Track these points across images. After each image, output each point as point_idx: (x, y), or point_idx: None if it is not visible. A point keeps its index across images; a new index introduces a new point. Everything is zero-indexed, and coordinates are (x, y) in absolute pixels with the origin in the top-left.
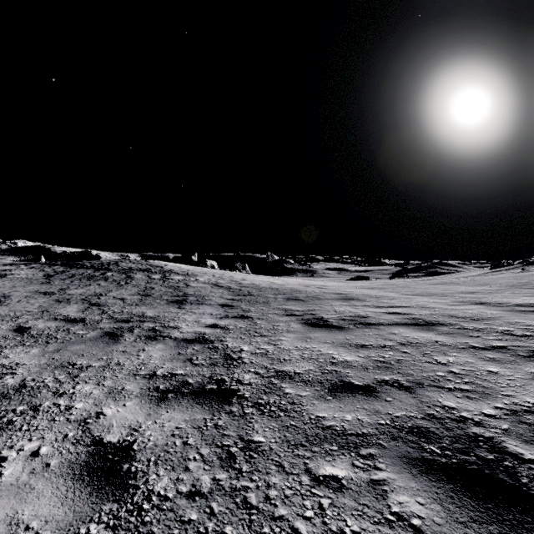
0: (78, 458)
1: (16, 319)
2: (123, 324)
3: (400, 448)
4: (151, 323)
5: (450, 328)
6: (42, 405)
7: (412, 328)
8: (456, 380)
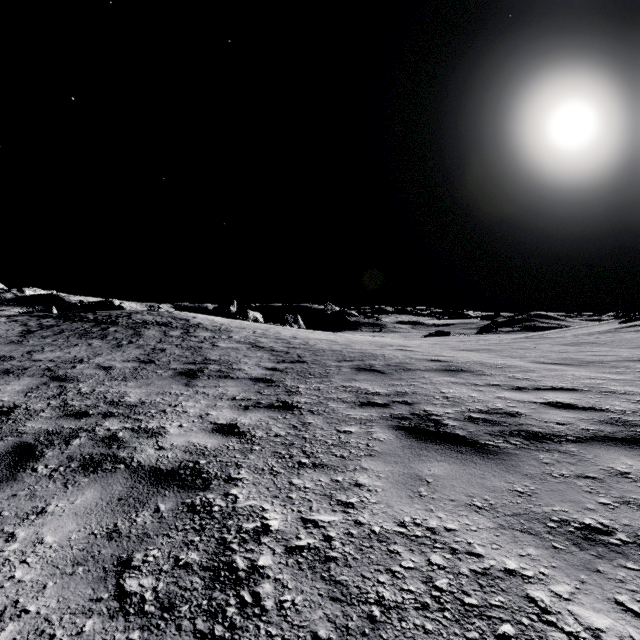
0: None
1: None
2: (70, 421)
3: None
4: (119, 420)
5: None
6: None
7: None
8: None
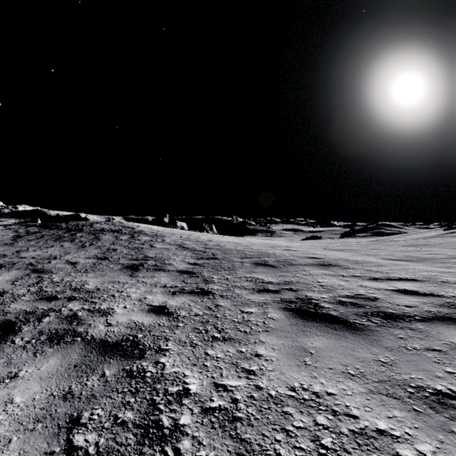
0: None
1: None
2: (43, 303)
3: None
4: (79, 302)
5: None
6: None
7: None
8: None
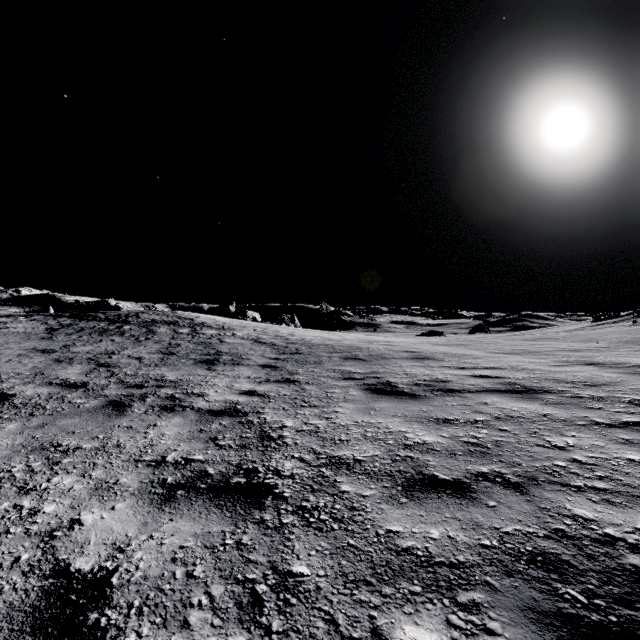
0: (24, 600)
1: None
2: (135, 390)
3: (521, 592)
4: (170, 389)
5: (560, 396)
6: None
7: (508, 396)
8: (585, 474)
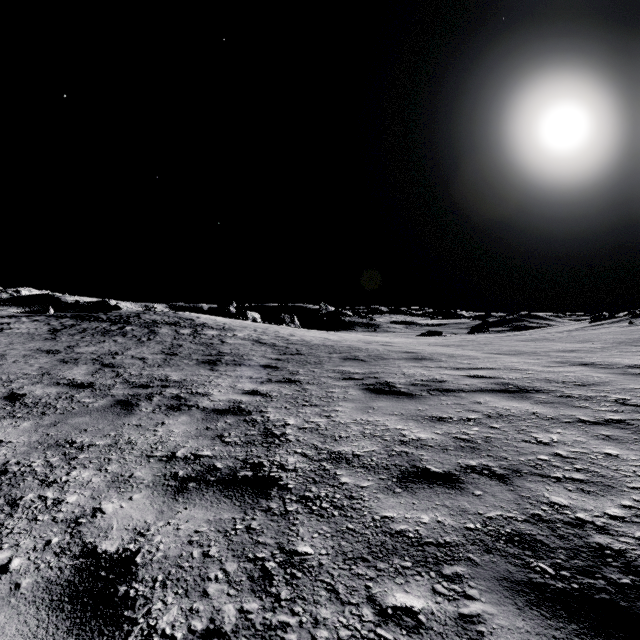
0: (59, 576)
1: (8, 383)
2: (141, 390)
3: (498, 565)
4: (175, 389)
5: (550, 396)
6: (23, 498)
7: (501, 395)
8: (565, 467)
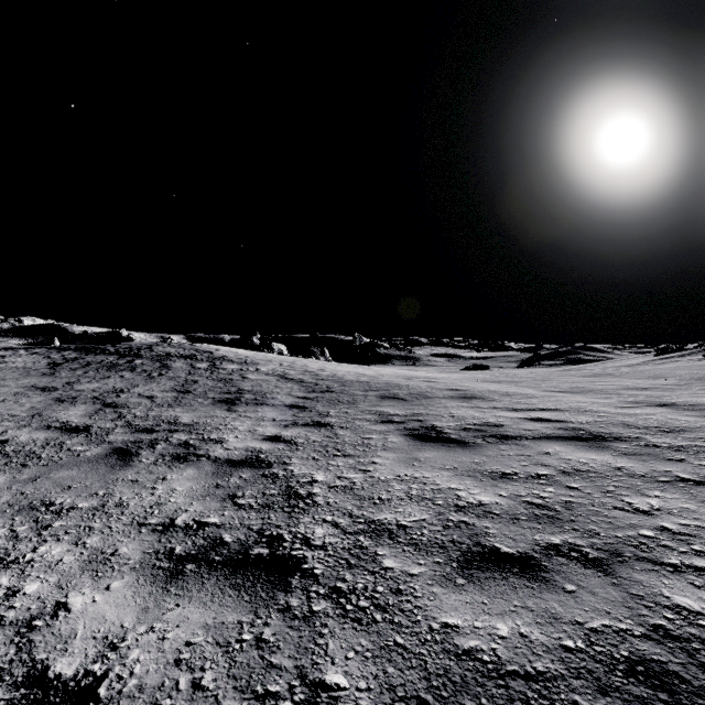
0: None
1: None
2: (144, 435)
3: None
4: (184, 434)
5: (633, 445)
6: None
7: (573, 444)
8: (680, 548)
